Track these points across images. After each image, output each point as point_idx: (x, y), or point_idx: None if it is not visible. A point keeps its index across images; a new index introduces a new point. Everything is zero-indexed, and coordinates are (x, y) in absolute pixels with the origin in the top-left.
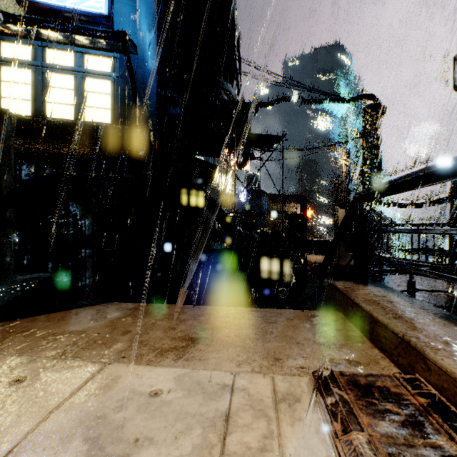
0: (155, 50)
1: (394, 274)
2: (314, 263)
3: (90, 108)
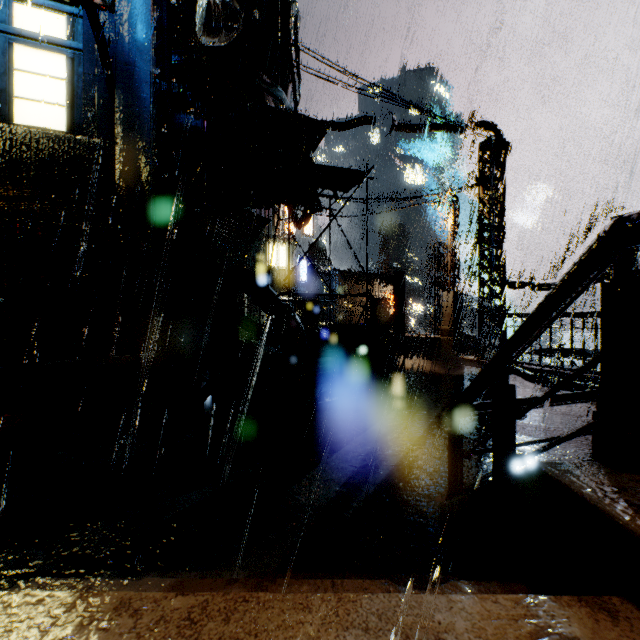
0: (149, 8)
1: (576, 402)
2: (412, 373)
3: (24, 101)
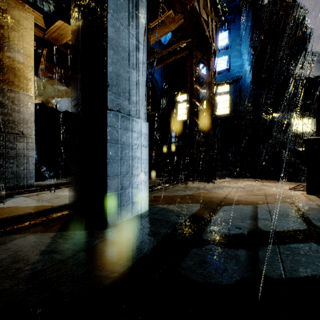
0: (250, 74)
1: None
2: None
3: (220, 109)
